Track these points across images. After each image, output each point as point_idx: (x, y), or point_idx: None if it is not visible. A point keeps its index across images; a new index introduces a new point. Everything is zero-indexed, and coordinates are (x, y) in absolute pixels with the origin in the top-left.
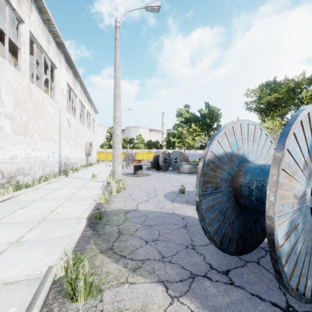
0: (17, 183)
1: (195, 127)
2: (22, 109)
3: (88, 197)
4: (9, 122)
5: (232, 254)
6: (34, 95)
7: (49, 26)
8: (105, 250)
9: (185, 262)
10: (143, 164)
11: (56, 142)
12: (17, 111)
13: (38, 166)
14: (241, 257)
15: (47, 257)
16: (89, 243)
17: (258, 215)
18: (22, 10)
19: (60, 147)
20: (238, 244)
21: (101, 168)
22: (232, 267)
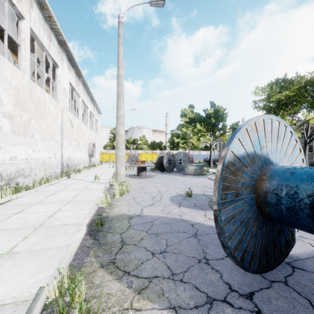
0: (17, 185)
1: (200, 127)
2: (22, 109)
3: (90, 200)
4: (8, 122)
5: (255, 272)
6: (35, 94)
7: (51, 23)
8: (106, 264)
9: (199, 280)
10: (147, 165)
11: (58, 143)
12: (17, 110)
13: (39, 167)
14: (264, 275)
15: (39, 273)
16: (88, 254)
17: (282, 225)
18: (22, 6)
19: (62, 148)
20: (261, 260)
21: (104, 169)
22: (255, 288)
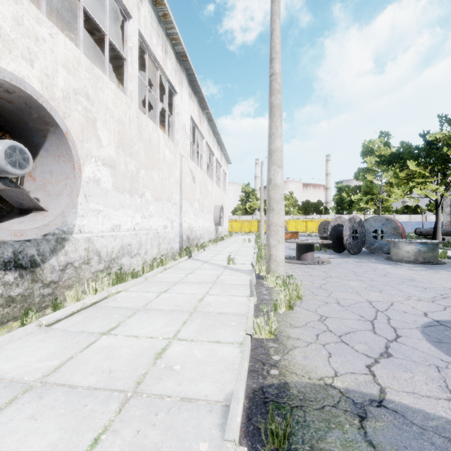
0: (119, 270)
1: (416, 168)
2: (128, 153)
3: (230, 315)
4: (109, 173)
5: None
6: (146, 132)
7: (166, 27)
8: None
9: None
10: (315, 240)
11: (176, 205)
12: (121, 155)
13: (151, 242)
14: None
15: None
16: None
17: None
18: None
19: (181, 213)
20: None
21: (236, 244)
22: None
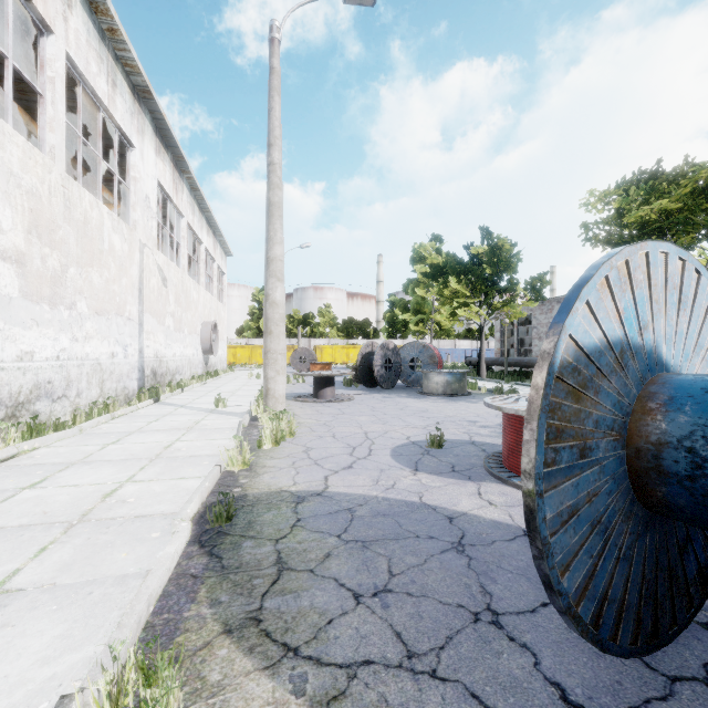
0: (34, 419)
1: (458, 286)
2: (46, 242)
3: (204, 456)
4: (14, 271)
5: (627, 653)
6: (79, 209)
7: (115, 47)
8: (238, 624)
9: (479, 675)
10: (336, 372)
11: (133, 321)
12: (35, 245)
13: (87, 378)
14: (650, 659)
15: (65, 650)
16: (195, 597)
17: (690, 528)
18: (48, 2)
19: (142, 334)
20: (642, 621)
21: (237, 382)
22: (633, 700)
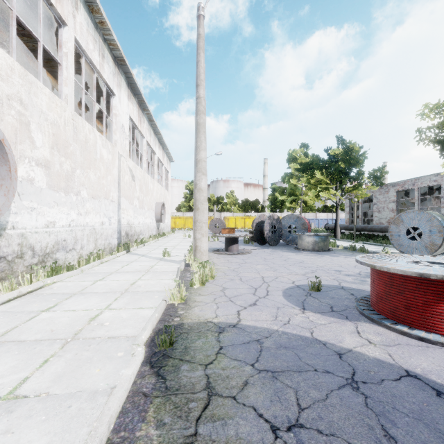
0: (54, 264)
1: (321, 176)
2: (63, 154)
3: (155, 292)
4: (43, 172)
5: None
6: (82, 133)
7: (103, 33)
8: None
9: None
10: (240, 234)
11: (114, 202)
12: (56, 156)
13: (87, 237)
14: None
15: None
16: (145, 417)
17: None
18: (63, 6)
19: (120, 210)
20: None
21: (177, 240)
22: None
